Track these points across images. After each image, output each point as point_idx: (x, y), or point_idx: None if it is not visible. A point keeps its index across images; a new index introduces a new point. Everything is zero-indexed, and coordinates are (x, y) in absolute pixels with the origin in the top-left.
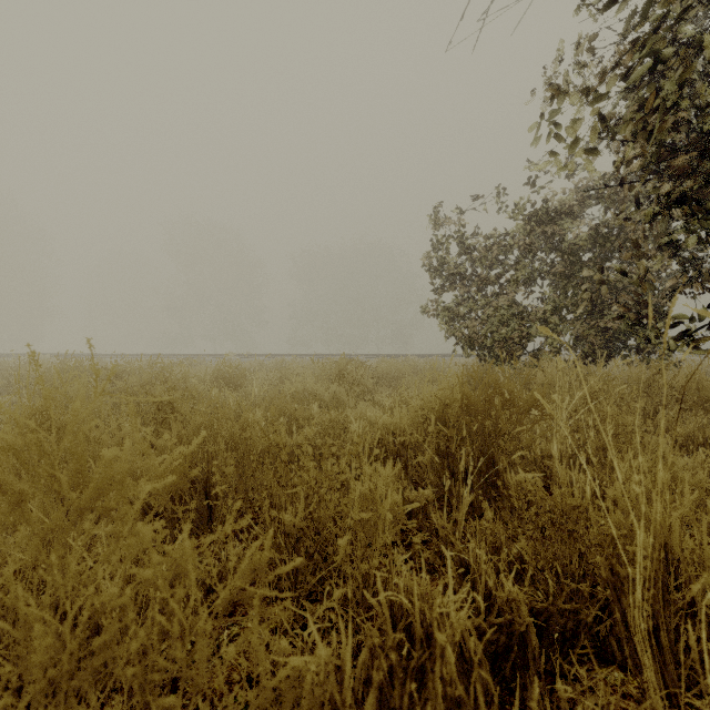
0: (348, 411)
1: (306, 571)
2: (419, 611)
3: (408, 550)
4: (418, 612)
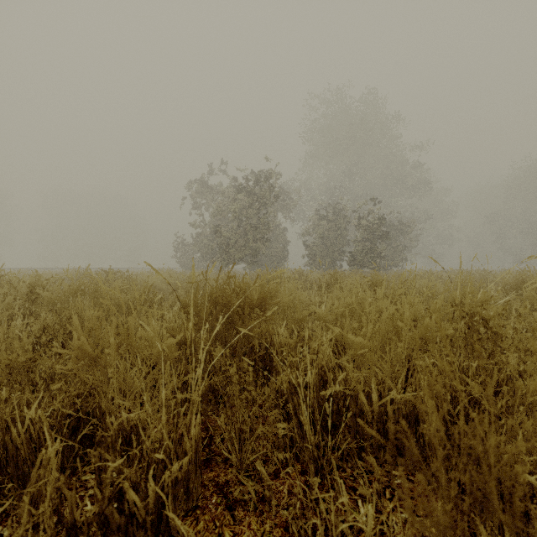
0: None
1: None
2: None
3: None
4: None
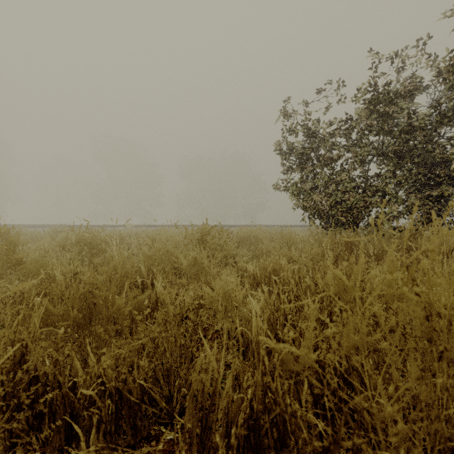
0: (206, 290)
1: None
2: None
3: None
4: None
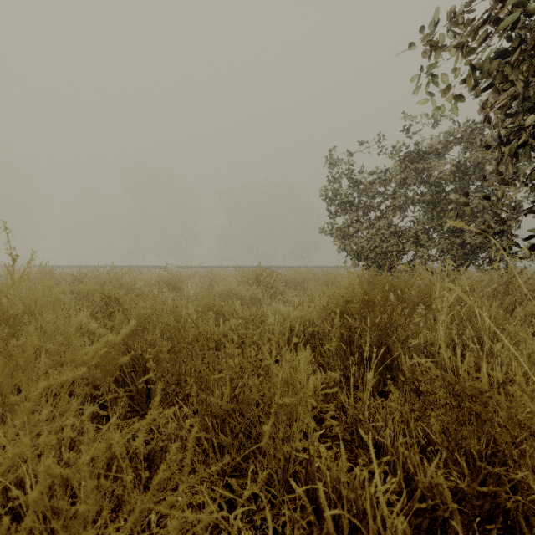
0: (265, 307)
1: (232, 449)
2: (346, 500)
3: (320, 426)
4: (345, 501)
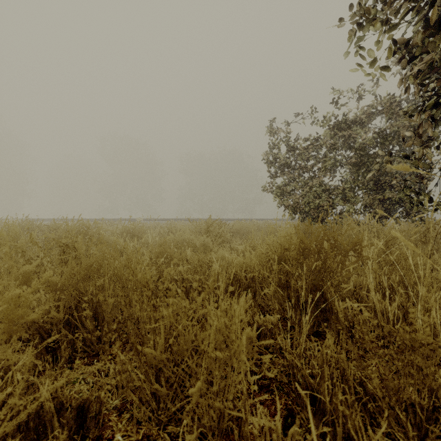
0: (212, 254)
1: (167, 399)
2: None
3: (258, 368)
4: None
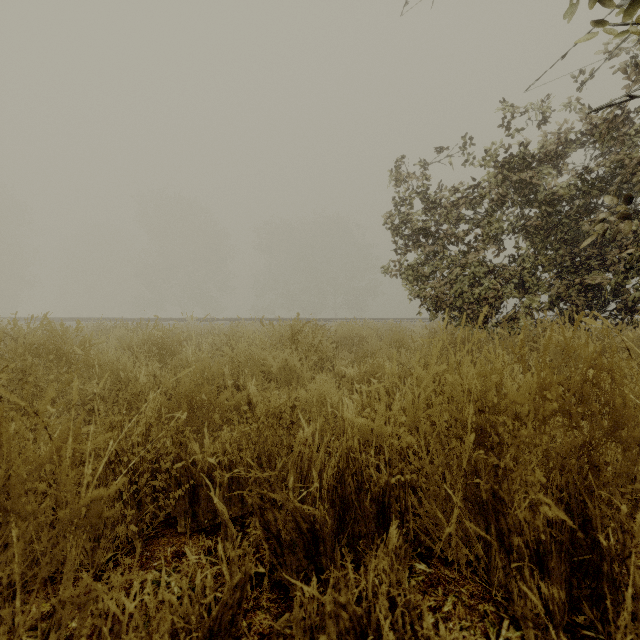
0: (300, 391)
1: None
2: None
3: None
4: None
